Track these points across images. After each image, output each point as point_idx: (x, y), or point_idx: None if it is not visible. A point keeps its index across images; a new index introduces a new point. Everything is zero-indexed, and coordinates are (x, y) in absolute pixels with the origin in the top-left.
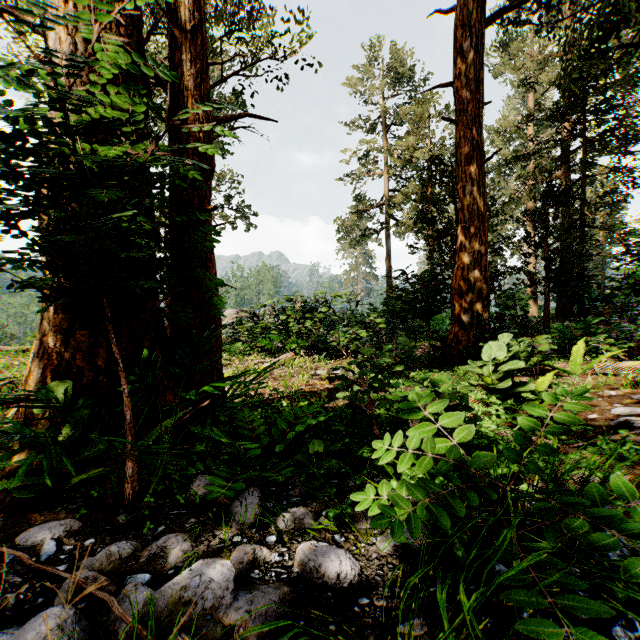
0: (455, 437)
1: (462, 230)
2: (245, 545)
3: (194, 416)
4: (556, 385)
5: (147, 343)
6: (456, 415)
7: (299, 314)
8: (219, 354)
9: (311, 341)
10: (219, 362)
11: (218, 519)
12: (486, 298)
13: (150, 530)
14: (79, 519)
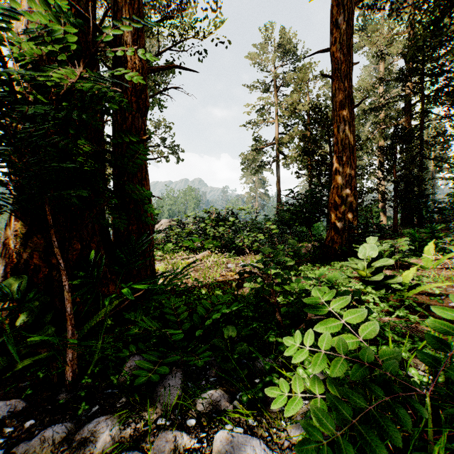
0: (360, 333)
1: (337, 159)
2: (167, 432)
3: (132, 302)
4: (417, 277)
5: (94, 245)
6: (359, 312)
7: (214, 222)
8: (152, 253)
9: (223, 242)
10: (152, 259)
11: (145, 399)
12: (355, 210)
13: (85, 410)
14: (25, 398)
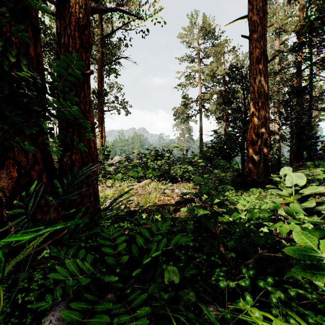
0: None
1: (253, 104)
2: None
3: (74, 229)
4: None
5: (35, 173)
6: None
7: (154, 157)
8: (96, 181)
9: (161, 173)
10: (96, 187)
11: None
12: (269, 146)
13: None
14: None
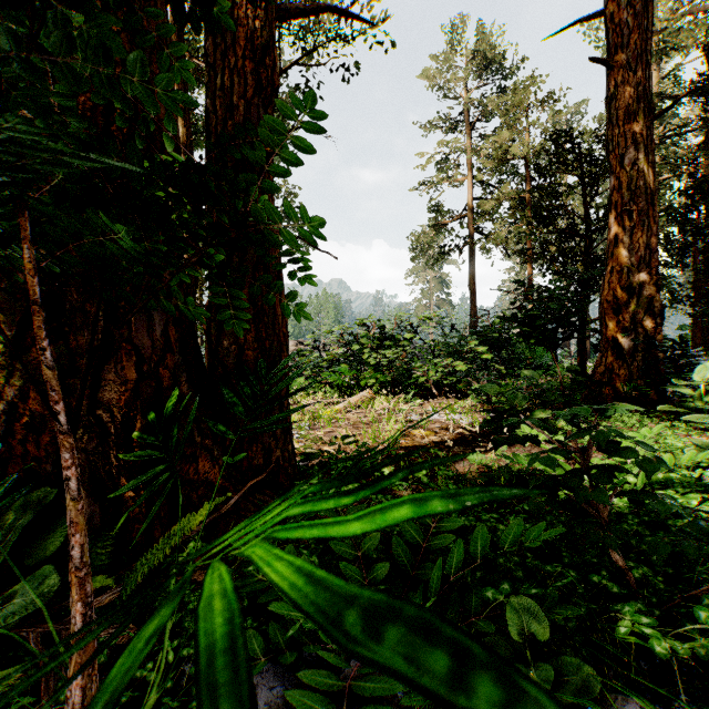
0: None
1: (619, 217)
2: None
3: (245, 497)
4: None
5: (166, 372)
6: None
7: (377, 342)
8: (285, 392)
9: (393, 376)
10: (285, 405)
11: None
12: (659, 313)
13: None
14: None
